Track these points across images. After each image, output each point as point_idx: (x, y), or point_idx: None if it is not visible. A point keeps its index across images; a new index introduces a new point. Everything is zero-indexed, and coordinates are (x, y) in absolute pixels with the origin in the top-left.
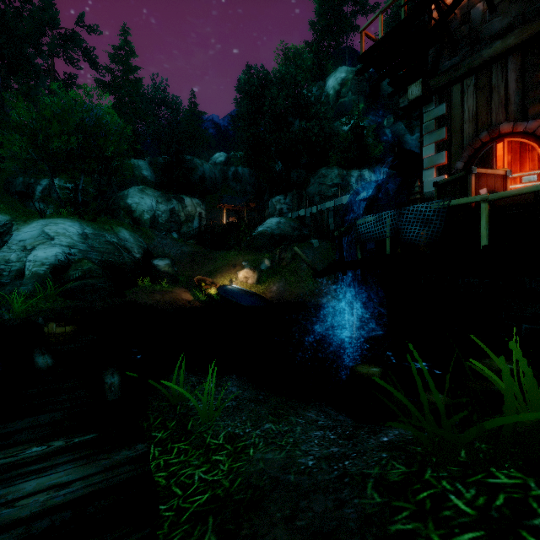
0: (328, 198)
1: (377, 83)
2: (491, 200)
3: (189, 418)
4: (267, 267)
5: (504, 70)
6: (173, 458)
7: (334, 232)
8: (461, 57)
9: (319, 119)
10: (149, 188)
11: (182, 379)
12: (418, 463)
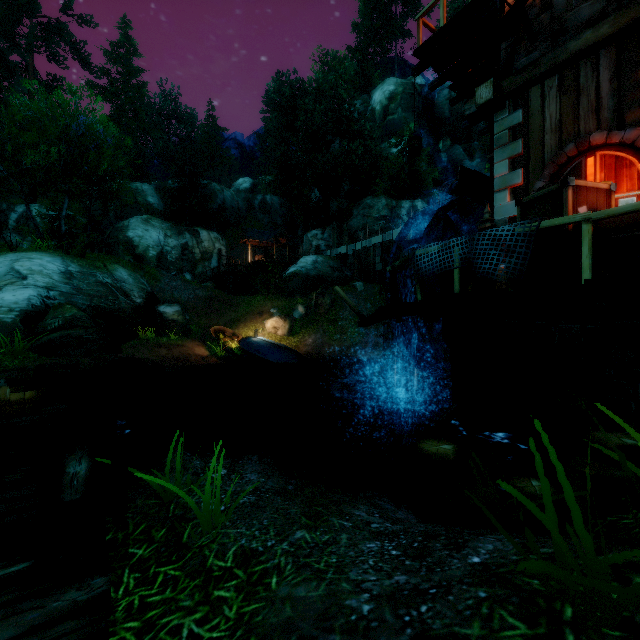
0: (374, 233)
1: (437, 85)
2: (596, 219)
3: (186, 524)
4: (301, 315)
5: (594, 67)
6: (154, 594)
7: (382, 273)
8: (542, 53)
9: (363, 139)
10: (156, 218)
11: (179, 465)
12: (544, 616)
